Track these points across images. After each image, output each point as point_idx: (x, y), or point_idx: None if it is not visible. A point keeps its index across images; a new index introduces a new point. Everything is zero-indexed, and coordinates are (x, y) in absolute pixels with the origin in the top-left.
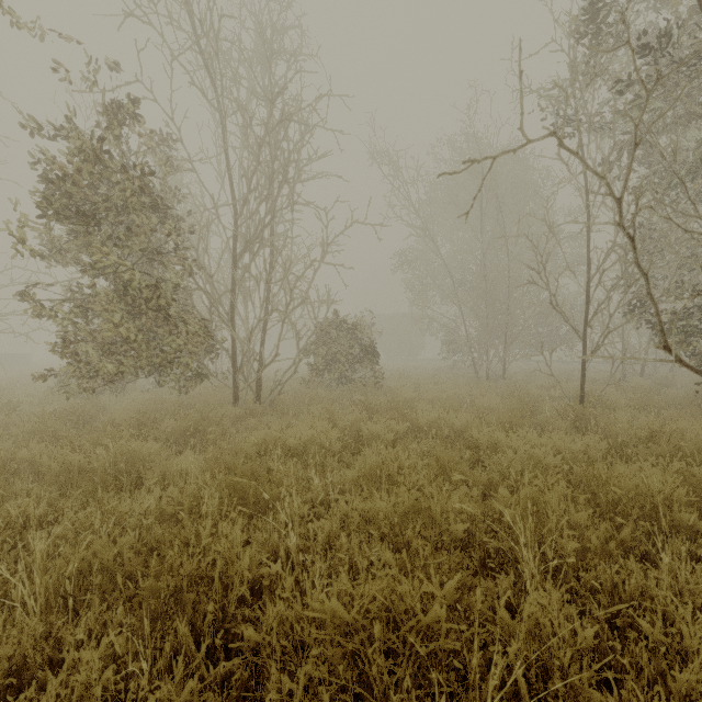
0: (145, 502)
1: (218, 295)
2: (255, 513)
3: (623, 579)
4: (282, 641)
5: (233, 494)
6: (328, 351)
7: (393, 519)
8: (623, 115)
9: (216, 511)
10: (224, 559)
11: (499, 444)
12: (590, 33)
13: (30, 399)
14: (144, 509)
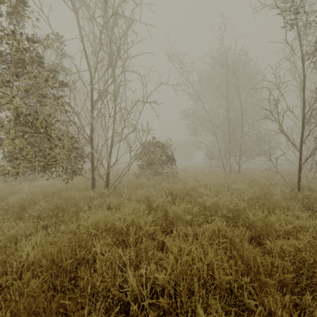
0: None
1: (83, 125)
2: None
3: None
4: None
5: None
6: (148, 158)
7: None
8: None
9: None
10: None
11: (272, 227)
12: None
13: None
14: None
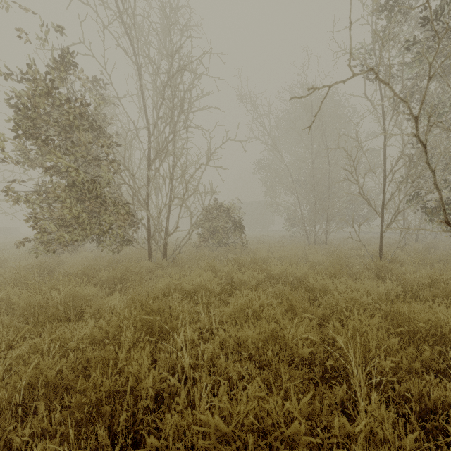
0: (82, 331)
1: (138, 188)
2: (160, 338)
3: (428, 391)
4: (177, 444)
5: (144, 325)
6: (211, 225)
7: (257, 343)
8: (421, 56)
9: (130, 341)
10: (134, 378)
11: (328, 288)
12: (387, 11)
13: (13, 257)
14: (81, 335)
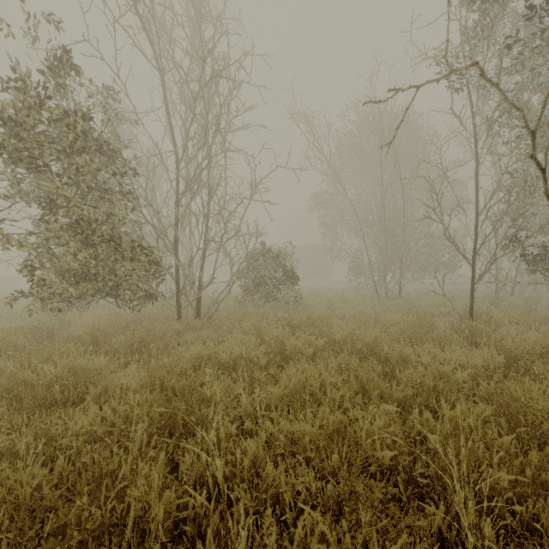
0: (79, 422)
1: (164, 228)
2: (184, 432)
3: None
4: None
5: (163, 414)
6: (257, 275)
7: (318, 441)
8: (544, 46)
9: (136, 447)
10: (140, 504)
11: (408, 359)
12: (481, 2)
13: (8, 315)
14: (78, 429)
